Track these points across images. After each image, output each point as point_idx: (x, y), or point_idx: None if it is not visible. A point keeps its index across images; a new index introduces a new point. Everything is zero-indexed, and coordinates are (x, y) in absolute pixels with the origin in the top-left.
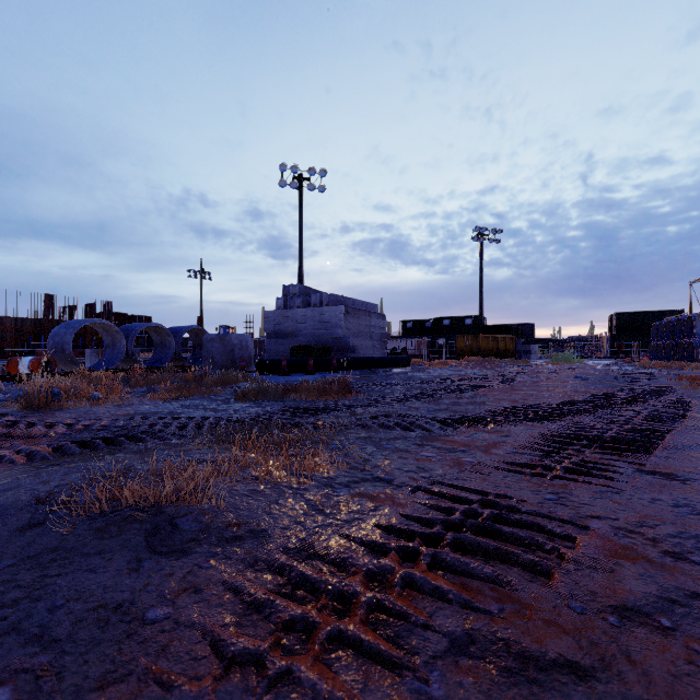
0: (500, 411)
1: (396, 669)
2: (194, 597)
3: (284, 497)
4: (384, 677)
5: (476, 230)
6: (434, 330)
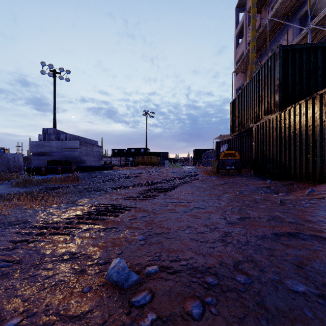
0: (137, 184)
1: (68, 235)
2: (1, 237)
3: (38, 212)
4: (64, 237)
5: (144, 111)
6: (127, 154)
